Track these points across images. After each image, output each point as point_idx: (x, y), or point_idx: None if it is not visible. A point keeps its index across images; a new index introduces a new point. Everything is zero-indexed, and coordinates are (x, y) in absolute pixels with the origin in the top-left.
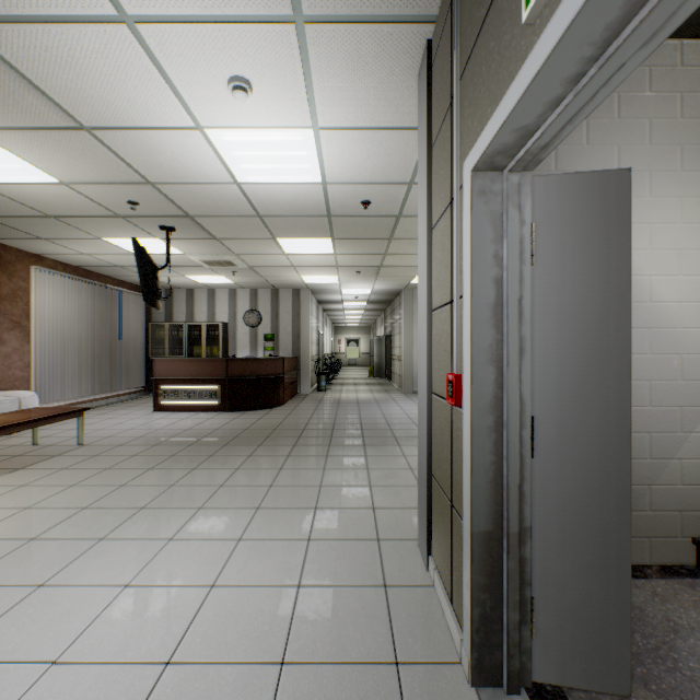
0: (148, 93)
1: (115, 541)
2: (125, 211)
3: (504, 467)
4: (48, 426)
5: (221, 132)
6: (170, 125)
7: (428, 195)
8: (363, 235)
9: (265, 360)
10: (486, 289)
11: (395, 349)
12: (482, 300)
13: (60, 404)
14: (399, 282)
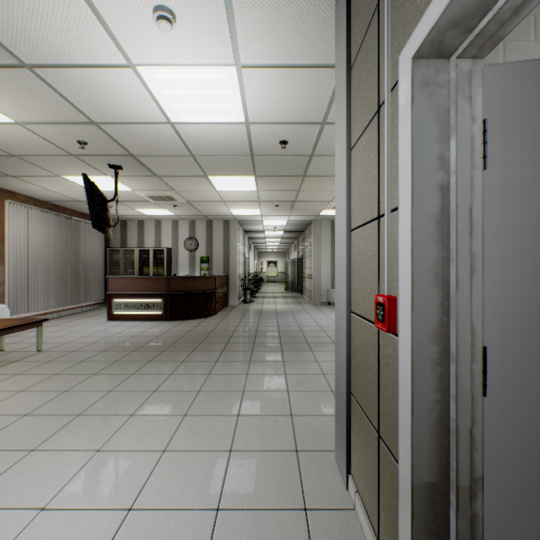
0: (78, 26)
1: (44, 453)
2: (77, 151)
3: (452, 408)
4: (17, 333)
5: (151, 70)
6: (103, 62)
7: (347, 115)
8: (281, 173)
9: (200, 278)
10: (429, 197)
11: (306, 269)
12: (425, 210)
13: (31, 314)
14: (310, 215)
